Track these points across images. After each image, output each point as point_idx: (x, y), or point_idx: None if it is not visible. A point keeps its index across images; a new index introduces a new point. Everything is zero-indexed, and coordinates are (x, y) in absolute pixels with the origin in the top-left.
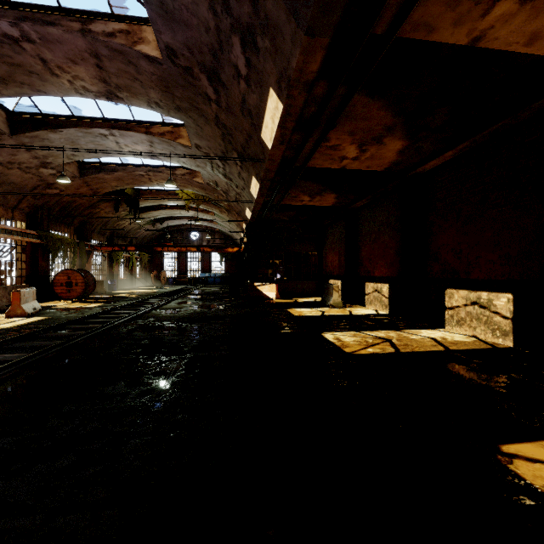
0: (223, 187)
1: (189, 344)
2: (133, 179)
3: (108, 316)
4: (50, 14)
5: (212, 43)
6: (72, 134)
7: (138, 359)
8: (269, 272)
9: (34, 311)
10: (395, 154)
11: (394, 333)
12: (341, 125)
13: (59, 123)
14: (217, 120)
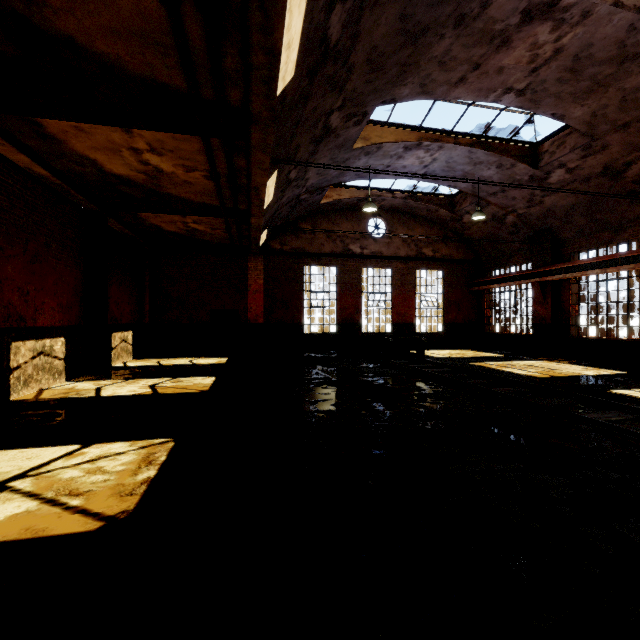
0: None
1: None
2: None
3: None
4: None
5: None
6: None
7: None
8: None
9: None
10: None
11: None
12: None
13: None
14: None
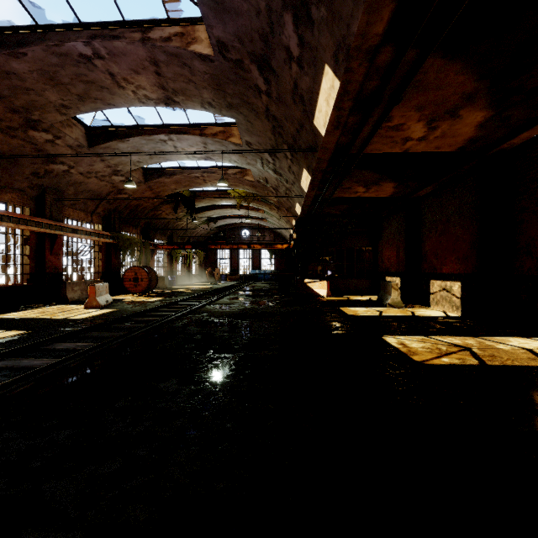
0: (273, 183)
1: (239, 342)
2: (190, 181)
3: (166, 310)
4: (116, 28)
5: (263, 28)
6: (137, 142)
7: (190, 354)
8: (318, 269)
9: (106, 303)
10: (473, 129)
11: (473, 340)
12: (407, 99)
13: (127, 133)
14: (267, 112)
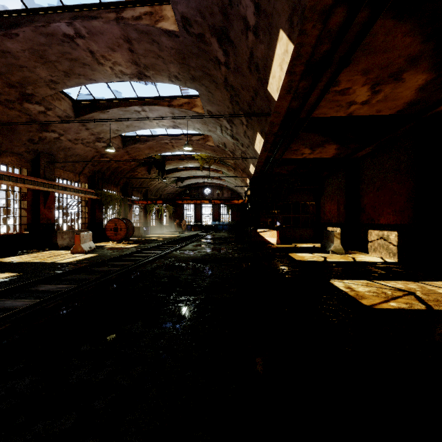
0: (231, 147)
1: (201, 284)
2: (160, 147)
3: (139, 255)
4: (94, 10)
5: None
6: (116, 113)
7: (156, 296)
8: (268, 220)
9: (90, 249)
10: (414, 92)
11: (415, 285)
12: (355, 63)
13: (107, 105)
14: (226, 83)
